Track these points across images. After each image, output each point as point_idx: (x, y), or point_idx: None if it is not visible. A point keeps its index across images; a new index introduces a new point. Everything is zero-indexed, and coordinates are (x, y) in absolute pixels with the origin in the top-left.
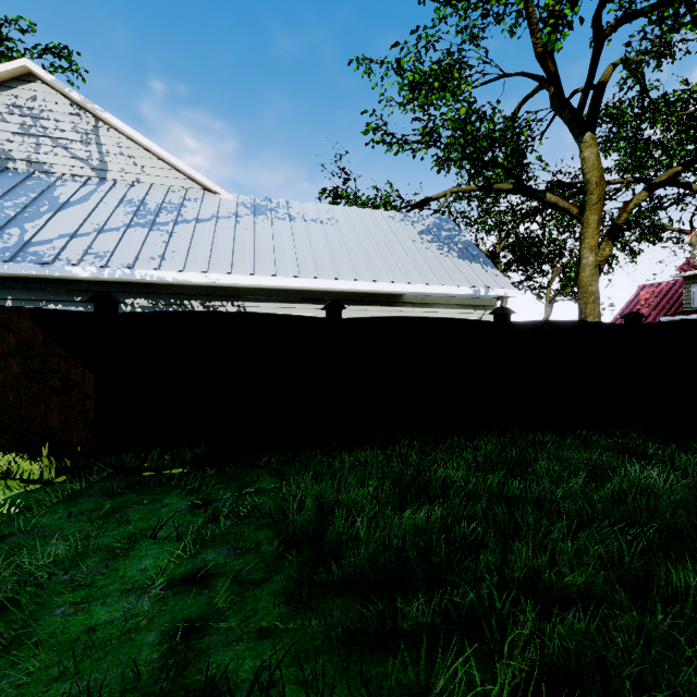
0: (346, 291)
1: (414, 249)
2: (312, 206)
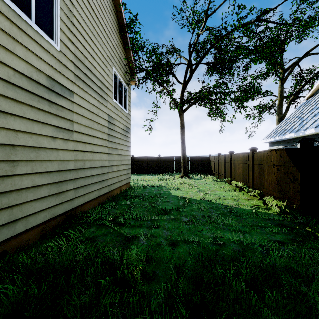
0: None
1: None
2: None
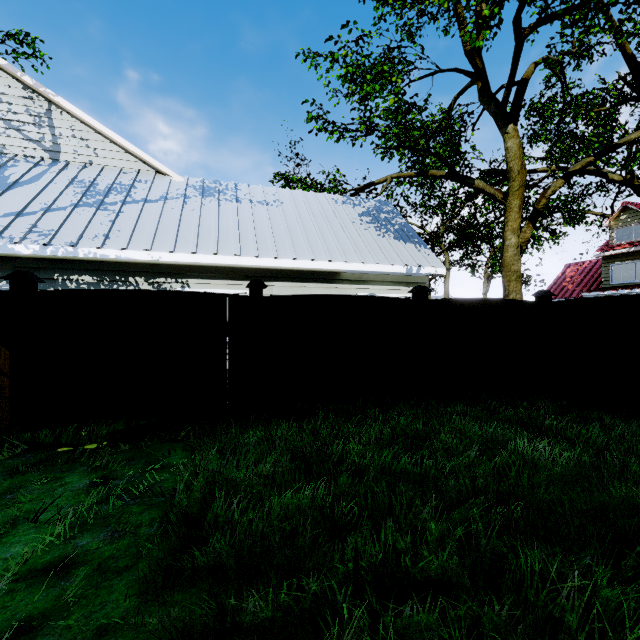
0: (287, 269)
1: (353, 230)
2: (259, 188)
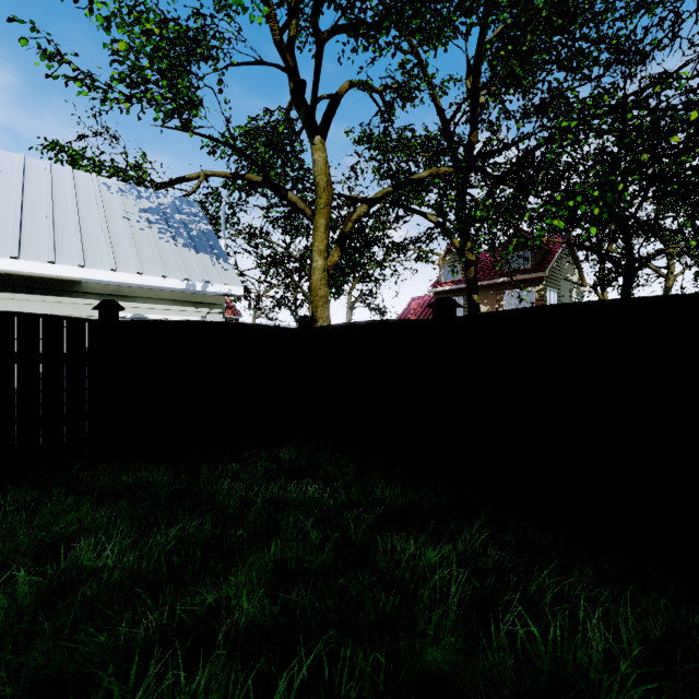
0: None
1: (120, 227)
2: None
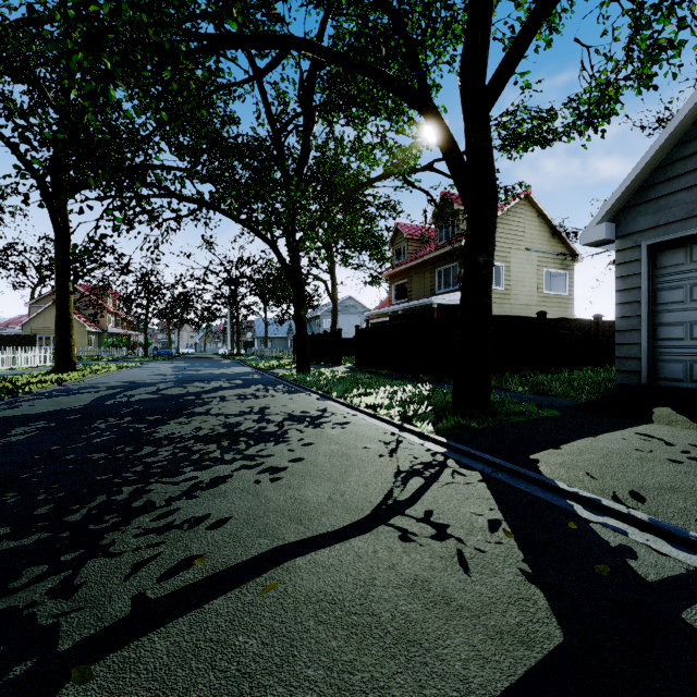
0: None
1: None
2: None
